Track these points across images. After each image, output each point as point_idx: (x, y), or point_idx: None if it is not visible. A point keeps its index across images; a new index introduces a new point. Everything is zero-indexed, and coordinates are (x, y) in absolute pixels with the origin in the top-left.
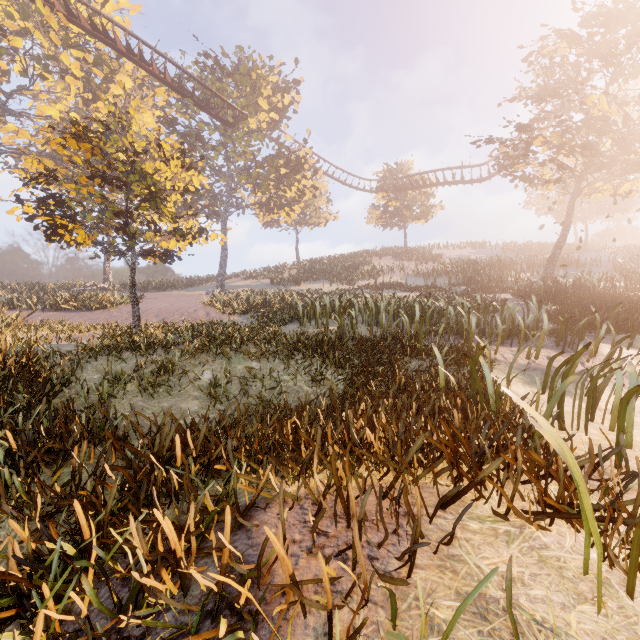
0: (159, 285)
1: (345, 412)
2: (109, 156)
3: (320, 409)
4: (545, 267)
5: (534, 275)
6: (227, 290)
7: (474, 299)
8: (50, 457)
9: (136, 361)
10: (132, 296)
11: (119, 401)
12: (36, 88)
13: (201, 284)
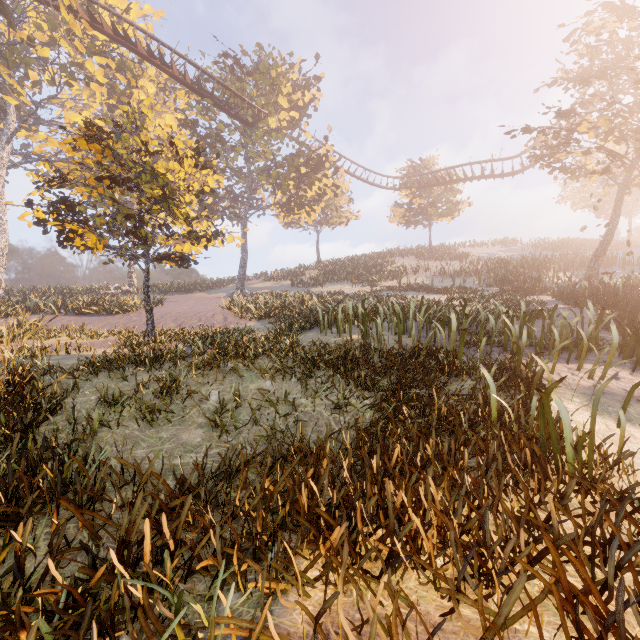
0: (181, 287)
1: (376, 461)
2: (120, 156)
3: (343, 444)
4: (589, 266)
5: (574, 274)
6: (247, 292)
7: (510, 302)
8: (3, 524)
9: (136, 381)
10: (146, 302)
11: (113, 430)
12: (63, 96)
13: (222, 286)
